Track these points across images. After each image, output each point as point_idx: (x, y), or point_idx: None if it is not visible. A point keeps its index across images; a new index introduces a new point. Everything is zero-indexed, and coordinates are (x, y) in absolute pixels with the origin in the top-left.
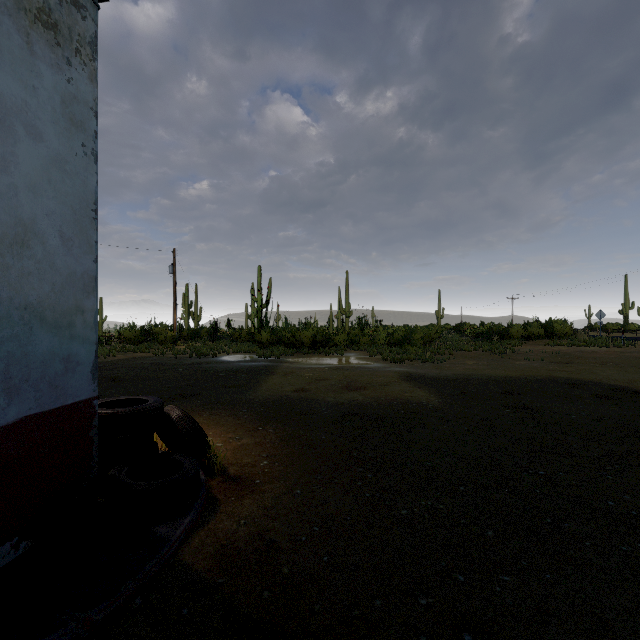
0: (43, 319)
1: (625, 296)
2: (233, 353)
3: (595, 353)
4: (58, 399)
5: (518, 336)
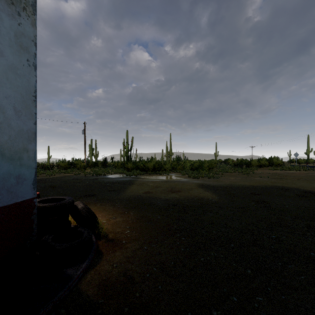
0: (3, 155)
1: (308, 145)
2: (114, 173)
3: (294, 173)
4: (12, 199)
5: (255, 165)
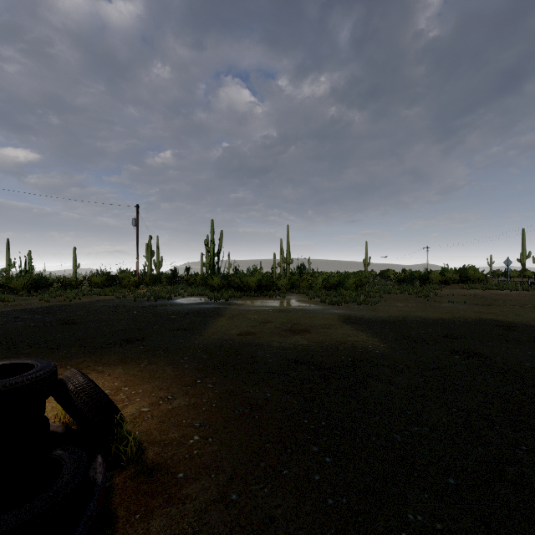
0: None
1: (523, 247)
2: (188, 296)
3: (509, 296)
4: None
5: (437, 281)
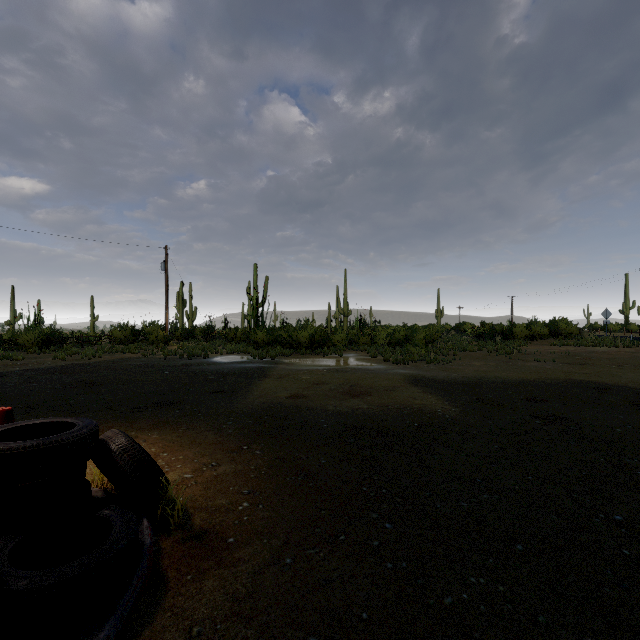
0: None
1: (626, 295)
2: (227, 354)
3: (606, 353)
4: None
5: (522, 336)
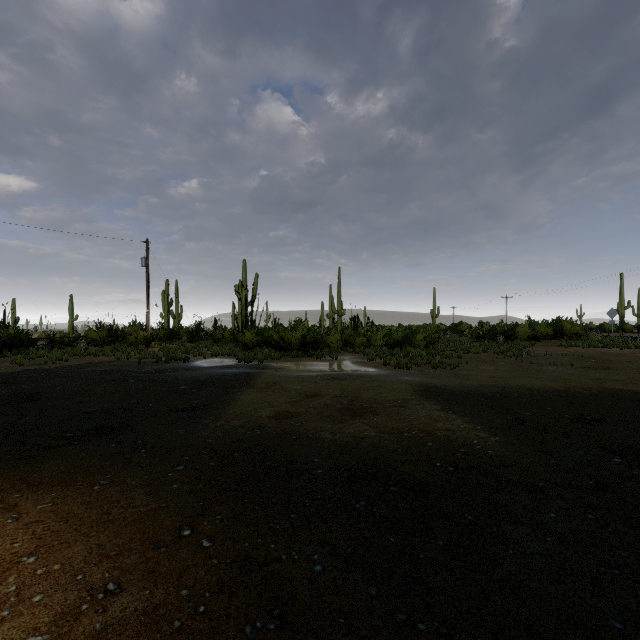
0: None
1: (621, 295)
2: (211, 356)
3: (622, 356)
4: None
5: (525, 336)
